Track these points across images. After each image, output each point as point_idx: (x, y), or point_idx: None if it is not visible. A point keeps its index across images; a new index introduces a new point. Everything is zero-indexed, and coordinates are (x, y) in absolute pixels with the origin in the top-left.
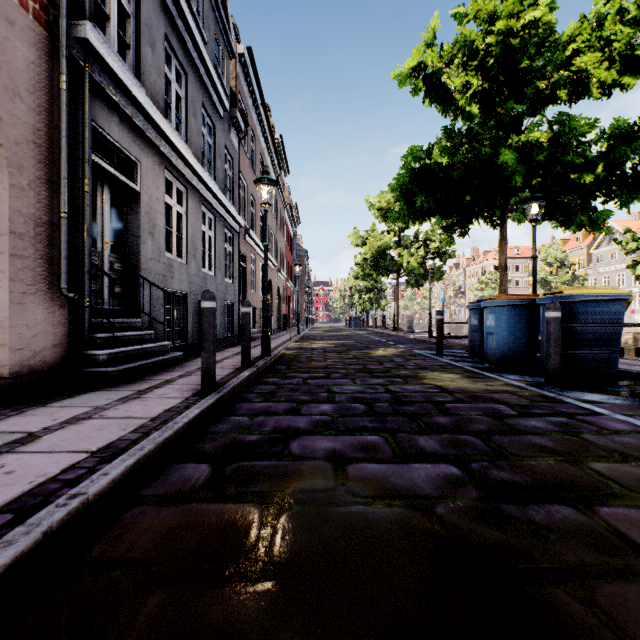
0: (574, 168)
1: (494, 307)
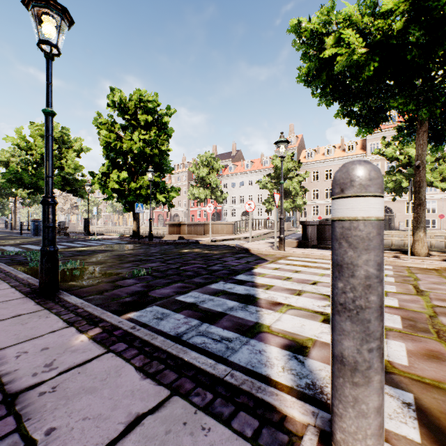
0: (67, 185)
1: (33, 221)
